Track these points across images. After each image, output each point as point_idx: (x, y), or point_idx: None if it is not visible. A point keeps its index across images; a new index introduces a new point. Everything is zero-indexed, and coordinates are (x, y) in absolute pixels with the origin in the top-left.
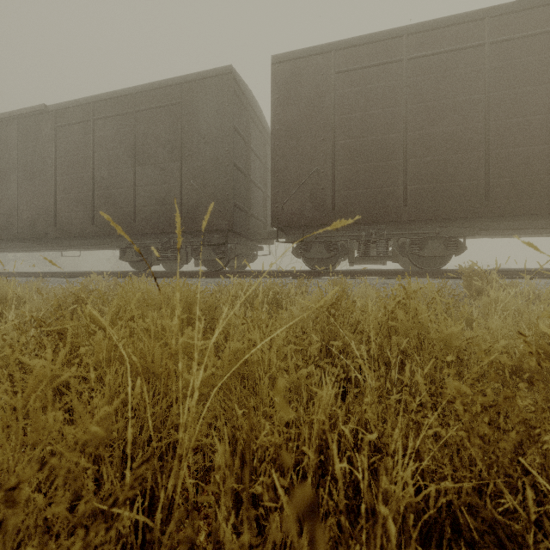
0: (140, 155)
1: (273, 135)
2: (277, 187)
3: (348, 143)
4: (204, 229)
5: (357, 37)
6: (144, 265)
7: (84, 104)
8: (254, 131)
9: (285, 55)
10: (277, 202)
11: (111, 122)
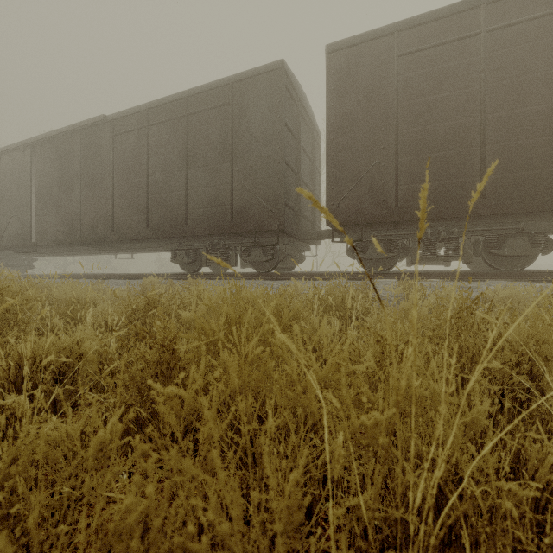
0: (191, 157)
1: (328, 129)
2: (332, 184)
3: (413, 131)
4: (255, 230)
5: (424, 14)
6: (194, 267)
7: (139, 112)
8: (303, 128)
9: (341, 42)
10: (332, 199)
11: (164, 127)
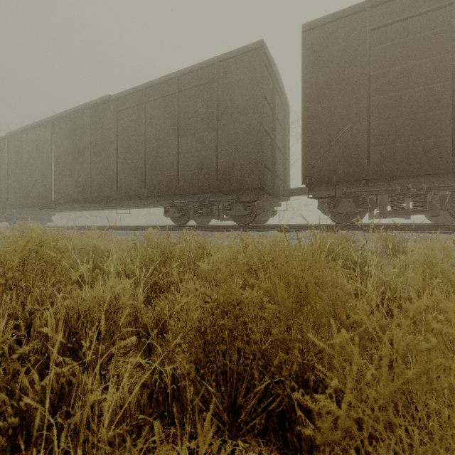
0: (182, 128)
1: (304, 98)
2: (307, 147)
3: (385, 97)
4: (238, 188)
5: None
6: (183, 220)
7: (138, 91)
8: (277, 100)
9: (316, 21)
10: (307, 160)
11: (159, 103)
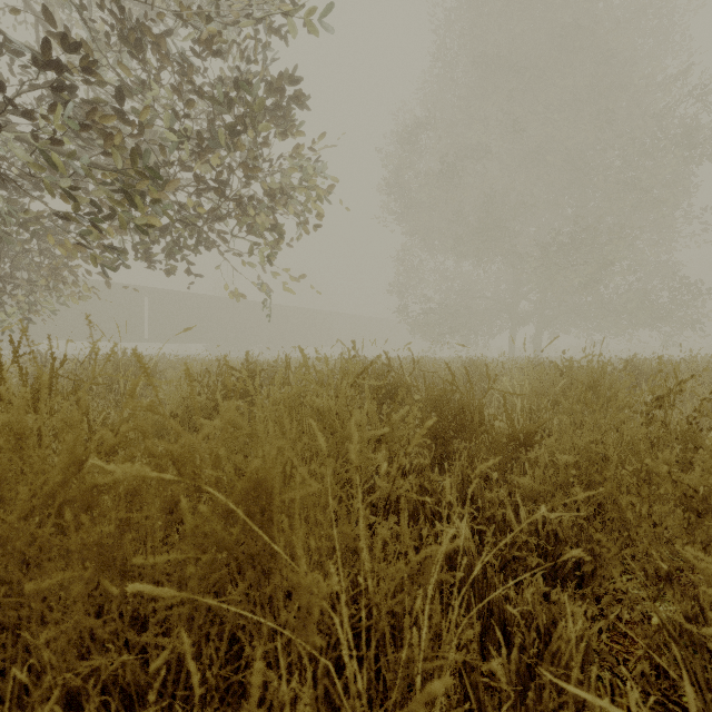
0: None
1: None
2: None
3: None
4: None
5: None
6: None
7: None
8: None
9: None
10: None
11: None
